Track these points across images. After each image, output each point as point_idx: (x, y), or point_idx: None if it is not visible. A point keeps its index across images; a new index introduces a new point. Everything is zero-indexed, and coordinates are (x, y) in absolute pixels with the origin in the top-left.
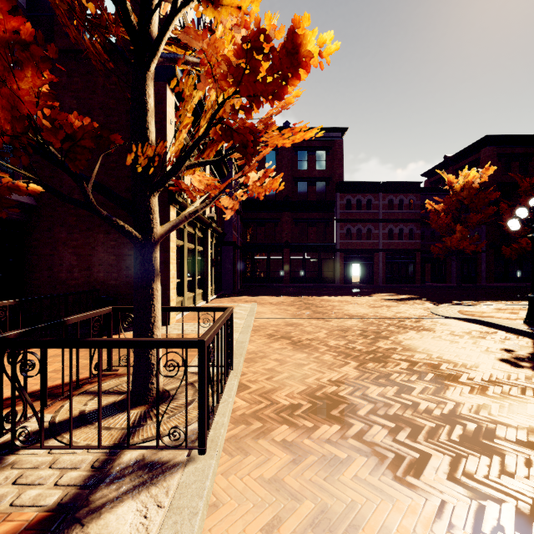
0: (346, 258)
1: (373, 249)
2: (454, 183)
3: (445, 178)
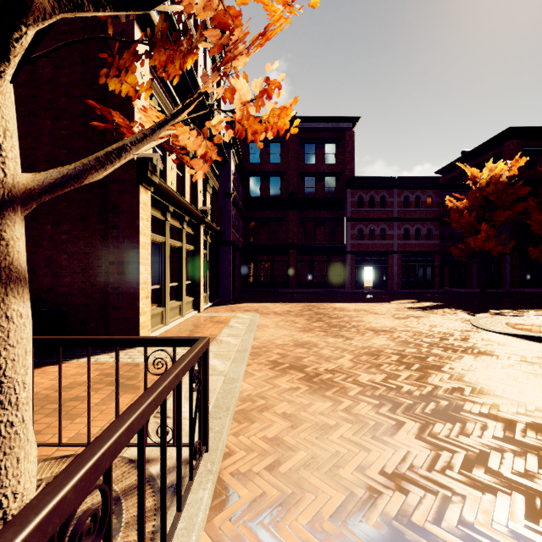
0: (358, 260)
1: (387, 250)
2: (478, 177)
3: (468, 173)
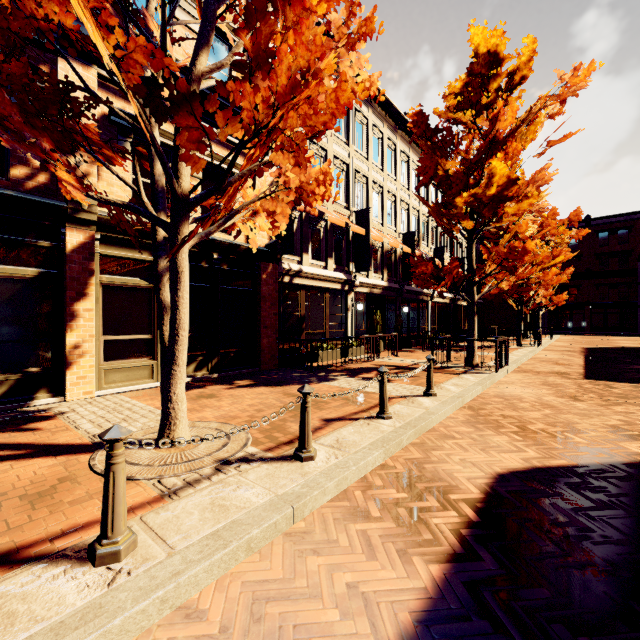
0: None
1: None
2: None
3: None
